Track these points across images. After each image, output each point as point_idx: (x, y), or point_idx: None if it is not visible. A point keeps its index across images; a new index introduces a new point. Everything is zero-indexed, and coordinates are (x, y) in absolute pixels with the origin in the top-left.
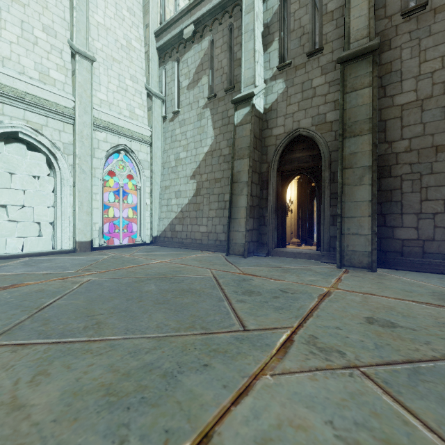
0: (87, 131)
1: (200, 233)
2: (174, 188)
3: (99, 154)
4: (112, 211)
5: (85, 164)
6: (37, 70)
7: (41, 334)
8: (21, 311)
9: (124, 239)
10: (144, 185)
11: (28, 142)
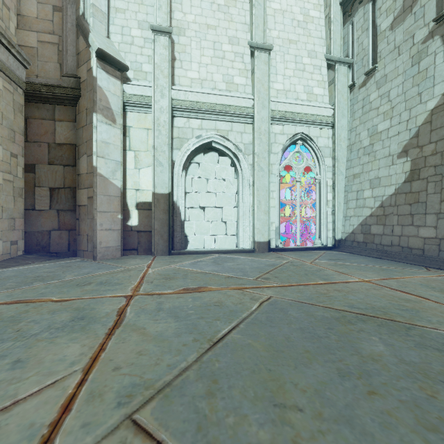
0: (264, 127)
1: (420, 239)
2: (368, 175)
3: (275, 149)
4: (288, 209)
5: (262, 161)
6: (225, 81)
7: (200, 429)
8: (192, 341)
9: (300, 241)
10: (324, 177)
11: (218, 150)
